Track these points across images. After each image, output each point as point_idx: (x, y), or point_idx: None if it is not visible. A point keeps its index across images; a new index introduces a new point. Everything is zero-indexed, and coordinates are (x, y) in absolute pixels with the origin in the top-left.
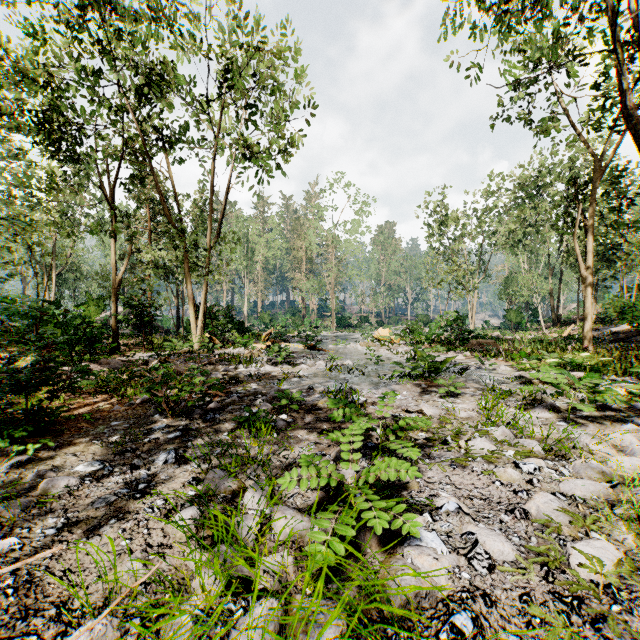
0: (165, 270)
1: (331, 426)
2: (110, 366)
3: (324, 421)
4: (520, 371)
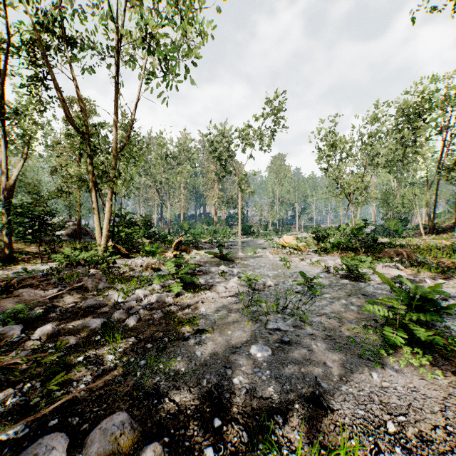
0: None
1: None
2: None
3: None
4: None
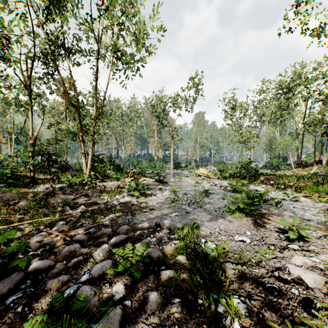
0: (74, 134)
1: (186, 327)
2: (1, 199)
3: (174, 306)
4: (320, 202)
